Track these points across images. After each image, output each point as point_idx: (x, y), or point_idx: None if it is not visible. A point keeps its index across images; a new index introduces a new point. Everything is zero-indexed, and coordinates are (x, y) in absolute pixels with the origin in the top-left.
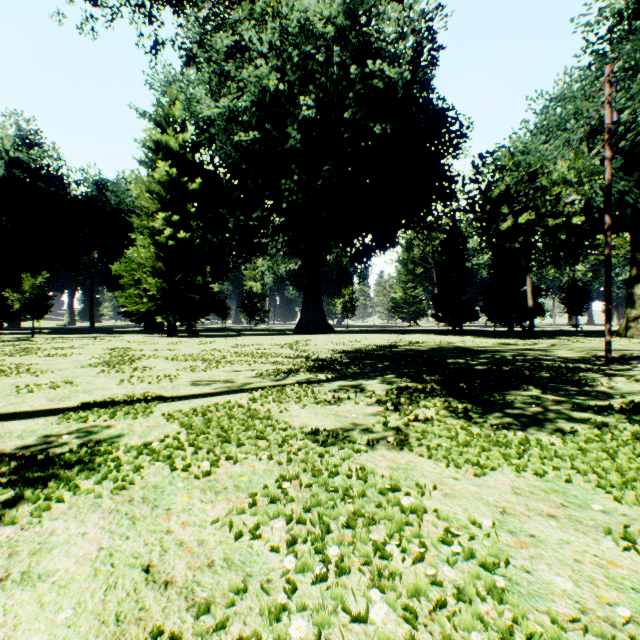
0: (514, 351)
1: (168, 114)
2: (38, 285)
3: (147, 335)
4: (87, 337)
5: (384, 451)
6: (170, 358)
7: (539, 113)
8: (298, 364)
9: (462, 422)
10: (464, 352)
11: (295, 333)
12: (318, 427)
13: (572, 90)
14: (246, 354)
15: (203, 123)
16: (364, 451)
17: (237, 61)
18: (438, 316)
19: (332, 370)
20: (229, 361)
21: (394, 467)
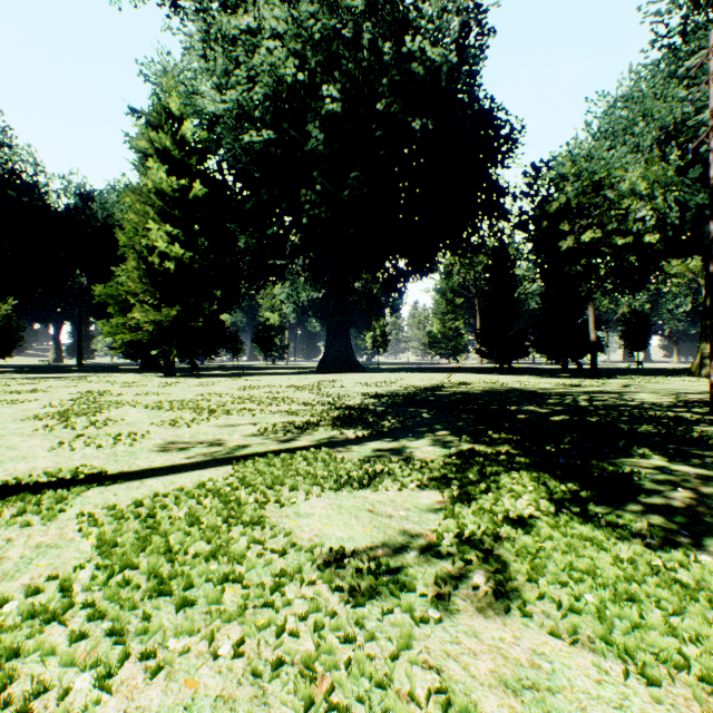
0: (585, 394)
1: (165, 109)
2: (3, 314)
3: (140, 374)
4: (65, 377)
5: (474, 617)
6: (151, 406)
7: (602, 116)
8: (318, 414)
9: (590, 530)
10: (525, 396)
11: (318, 372)
12: (342, 548)
13: (641, 88)
14: (252, 400)
15: (207, 121)
16: (435, 620)
17: (247, 44)
18: (483, 352)
19: (363, 424)
20: (227, 410)
21: (510, 680)
